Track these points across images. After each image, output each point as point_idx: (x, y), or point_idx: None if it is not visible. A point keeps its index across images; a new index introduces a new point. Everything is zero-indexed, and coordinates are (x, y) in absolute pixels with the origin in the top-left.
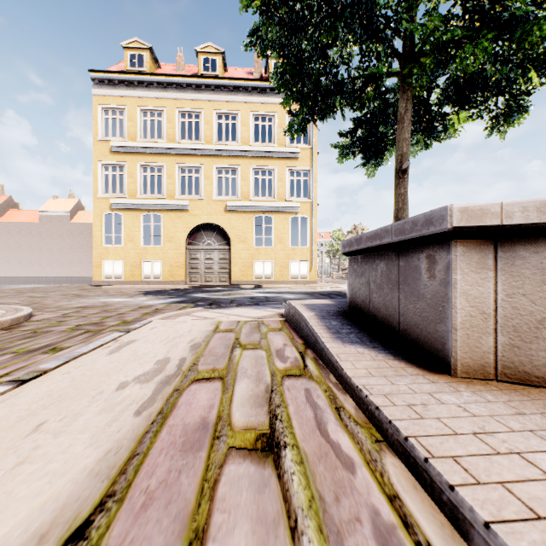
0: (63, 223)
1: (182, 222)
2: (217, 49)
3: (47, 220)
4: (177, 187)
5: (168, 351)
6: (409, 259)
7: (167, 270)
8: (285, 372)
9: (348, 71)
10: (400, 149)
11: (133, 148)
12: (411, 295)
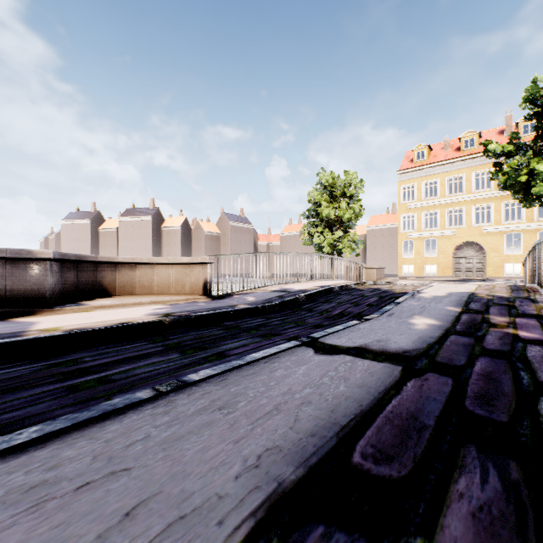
0: None
1: (449, 242)
2: (474, 132)
3: None
4: (446, 222)
5: None
6: None
7: (440, 270)
8: None
9: None
10: None
11: (419, 205)
12: None
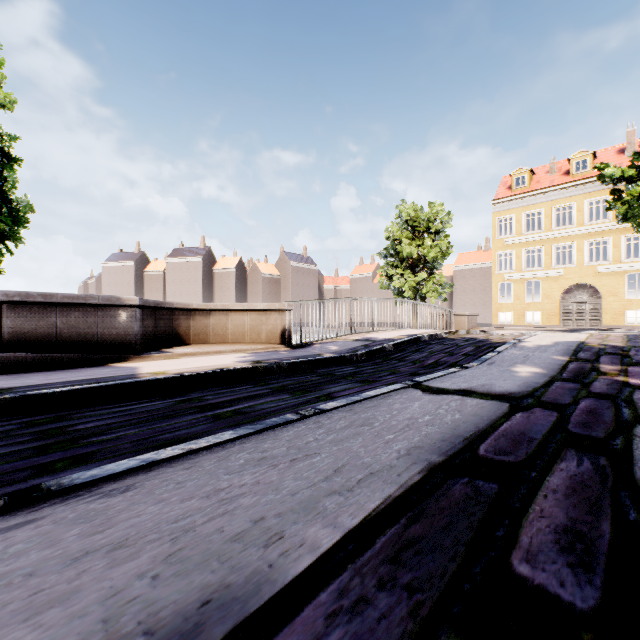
0: None
1: (556, 284)
2: (587, 152)
3: None
4: (552, 260)
5: None
6: None
7: (544, 317)
8: None
9: None
10: None
11: (519, 240)
12: None
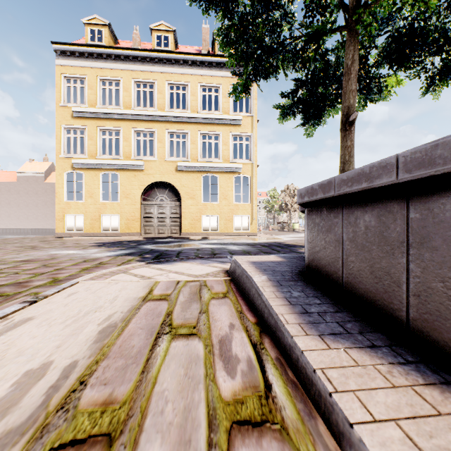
0: (38, 183)
1: (137, 180)
2: (169, 28)
3: (24, 180)
4: (133, 149)
5: (60, 343)
6: (434, 208)
7: (124, 223)
8: (234, 410)
9: (291, 29)
10: (347, 101)
11: (93, 114)
12: (441, 267)
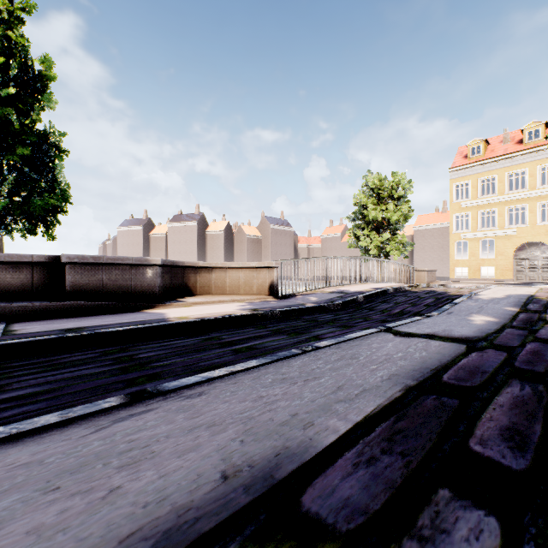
0: None
1: (509, 242)
2: (539, 123)
3: None
4: (506, 221)
5: None
6: None
7: (498, 272)
8: None
9: None
10: None
11: (474, 203)
12: None
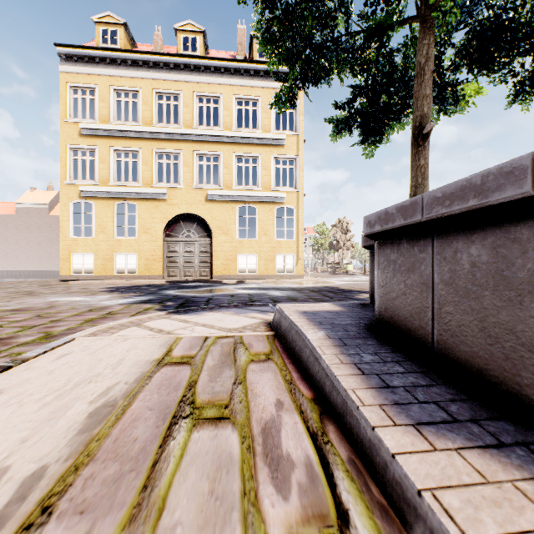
0: (41, 216)
1: (159, 212)
2: (197, 28)
3: (24, 212)
4: (154, 174)
5: (28, 435)
6: None
7: (143, 263)
8: None
9: (348, 22)
10: (419, 109)
11: (105, 131)
12: None
